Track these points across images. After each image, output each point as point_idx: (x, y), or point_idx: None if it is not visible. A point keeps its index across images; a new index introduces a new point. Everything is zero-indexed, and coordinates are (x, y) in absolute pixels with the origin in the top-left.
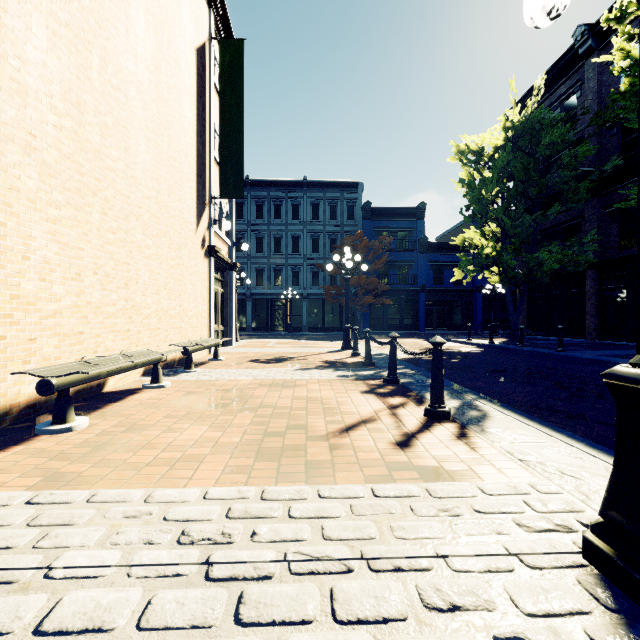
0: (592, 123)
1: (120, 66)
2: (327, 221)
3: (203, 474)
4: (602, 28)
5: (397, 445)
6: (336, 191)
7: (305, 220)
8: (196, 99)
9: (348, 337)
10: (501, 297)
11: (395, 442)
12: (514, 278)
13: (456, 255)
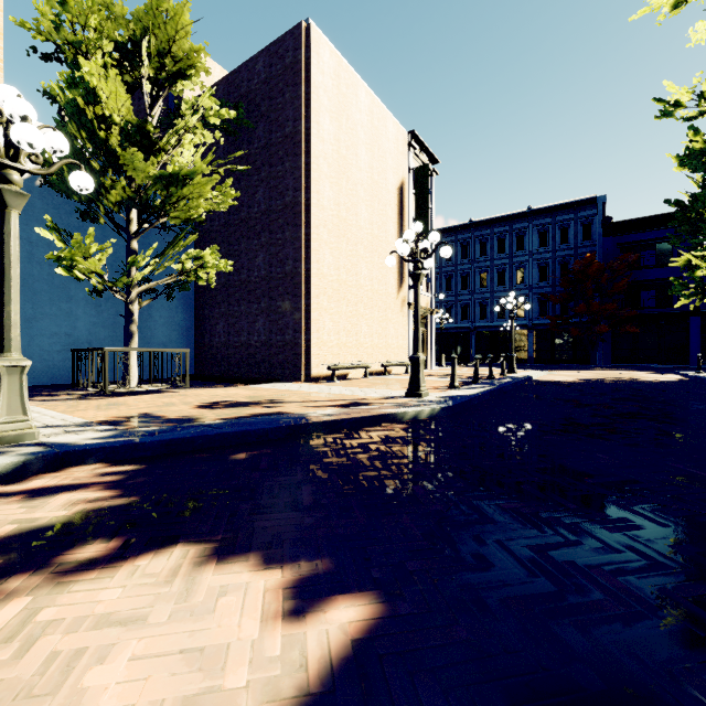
0: None
1: (354, 239)
2: (556, 246)
3: (360, 388)
4: None
5: None
6: (567, 212)
7: (530, 250)
8: (397, 218)
9: (512, 363)
10: None
11: None
12: None
13: None
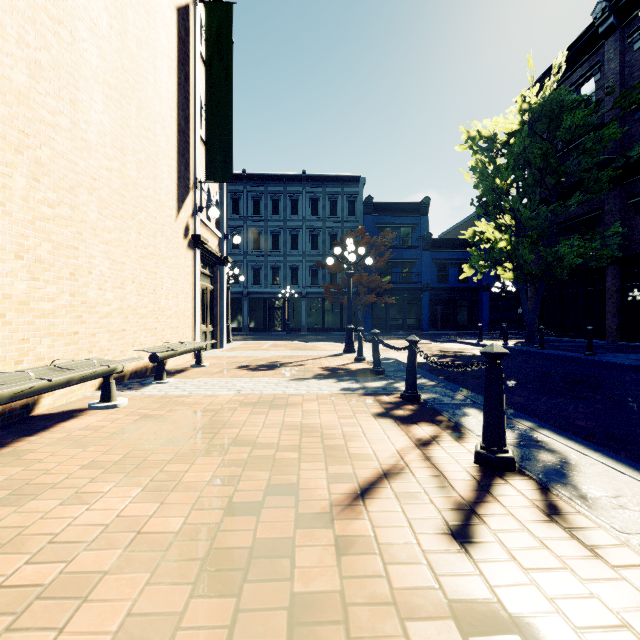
0: (616, 105)
1: None
2: (327, 217)
3: None
4: (625, 3)
5: (452, 536)
6: (336, 185)
7: (304, 216)
8: (177, 65)
9: (351, 339)
10: (508, 296)
11: (446, 527)
12: (530, 274)
13: (461, 252)
